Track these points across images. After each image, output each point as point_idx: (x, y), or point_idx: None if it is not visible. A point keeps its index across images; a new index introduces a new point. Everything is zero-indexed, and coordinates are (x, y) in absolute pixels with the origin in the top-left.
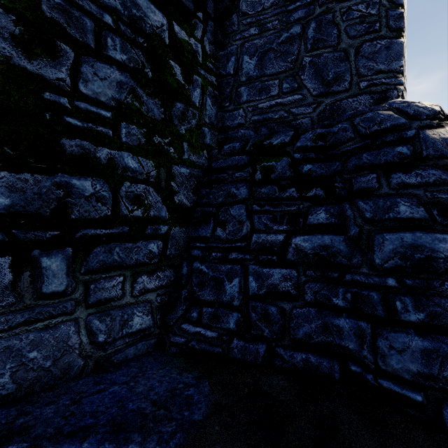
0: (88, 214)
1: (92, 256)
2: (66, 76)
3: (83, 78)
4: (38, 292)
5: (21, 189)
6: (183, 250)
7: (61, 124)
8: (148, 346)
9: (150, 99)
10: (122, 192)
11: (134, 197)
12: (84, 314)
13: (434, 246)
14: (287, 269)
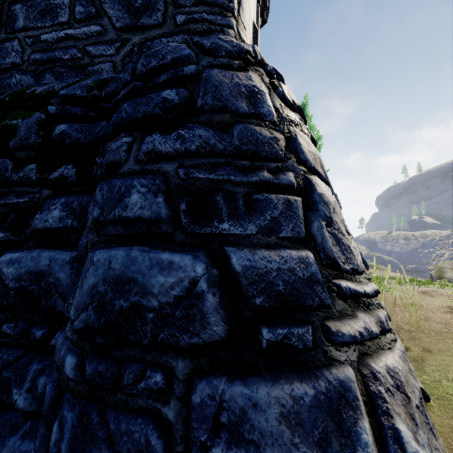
0: None
1: None
2: None
3: None
4: None
5: None
6: None
7: None
8: None
9: None
10: None
11: None
12: None
13: (148, 281)
14: None
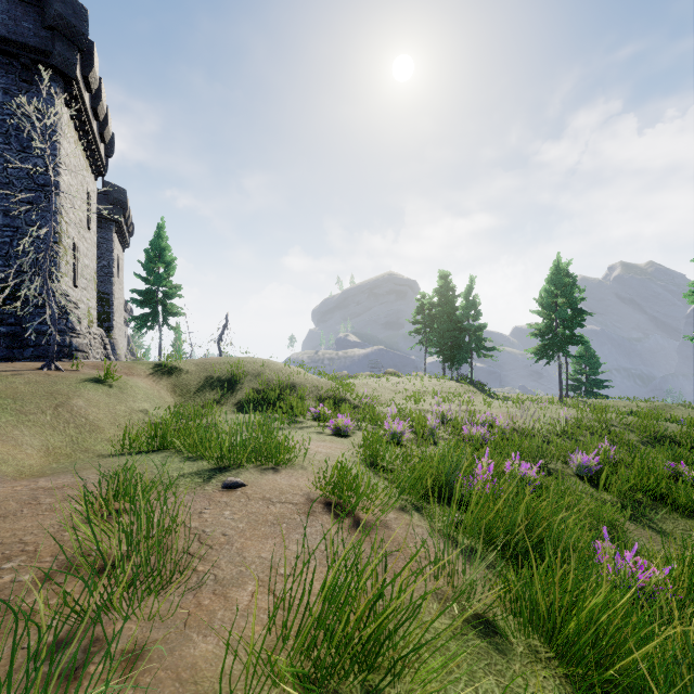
0: None
1: None
2: None
3: None
4: None
5: None
6: None
7: None
8: None
9: None
10: None
11: None
12: None
13: (41, 328)
14: None
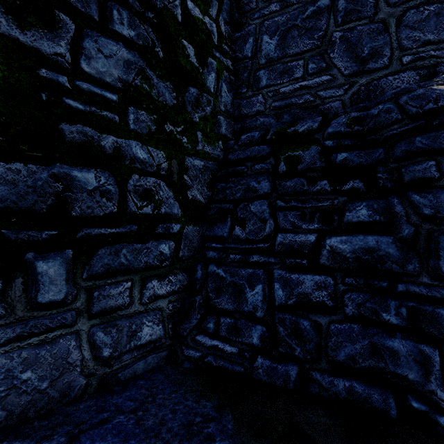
0: (91, 211)
1: (95, 259)
2: (65, 51)
3: (85, 54)
4: (32, 302)
5: (12, 181)
6: (196, 252)
7: (59, 107)
8: (158, 360)
9: (161, 82)
10: (130, 186)
11: (143, 191)
12: (86, 326)
13: None
14: (320, 275)
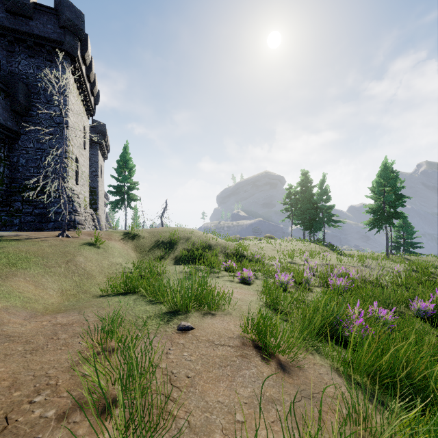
0: None
1: None
2: None
3: None
4: None
5: None
6: None
7: None
8: None
9: None
10: None
11: None
12: None
13: (58, 210)
14: (33, 216)
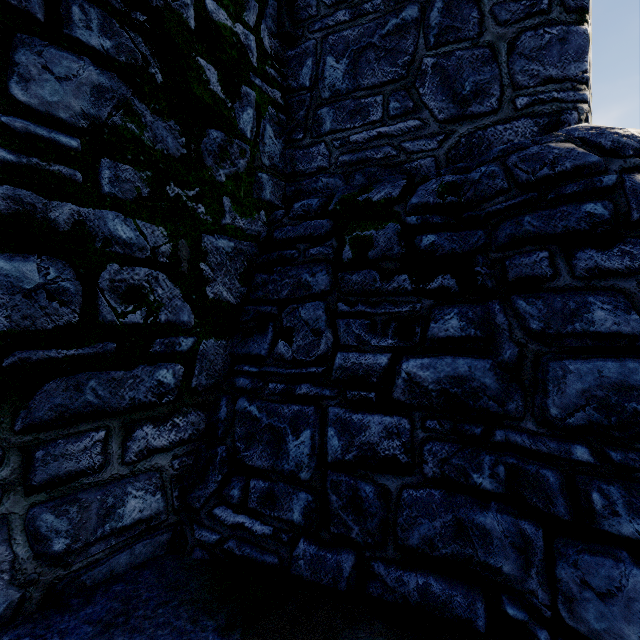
0: (31, 323)
1: (38, 399)
2: None
3: (20, 73)
4: None
5: None
6: (222, 378)
7: None
8: (155, 547)
9: (160, 121)
10: (104, 282)
11: (127, 289)
12: (21, 506)
13: None
14: (393, 416)
